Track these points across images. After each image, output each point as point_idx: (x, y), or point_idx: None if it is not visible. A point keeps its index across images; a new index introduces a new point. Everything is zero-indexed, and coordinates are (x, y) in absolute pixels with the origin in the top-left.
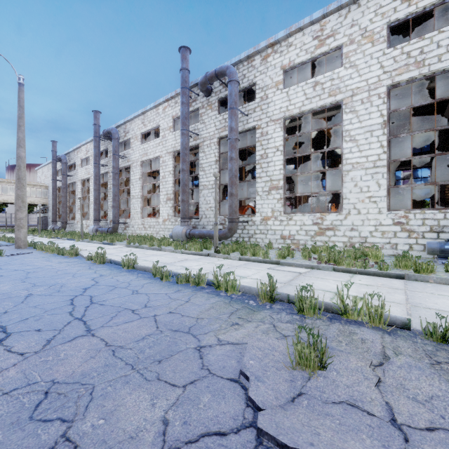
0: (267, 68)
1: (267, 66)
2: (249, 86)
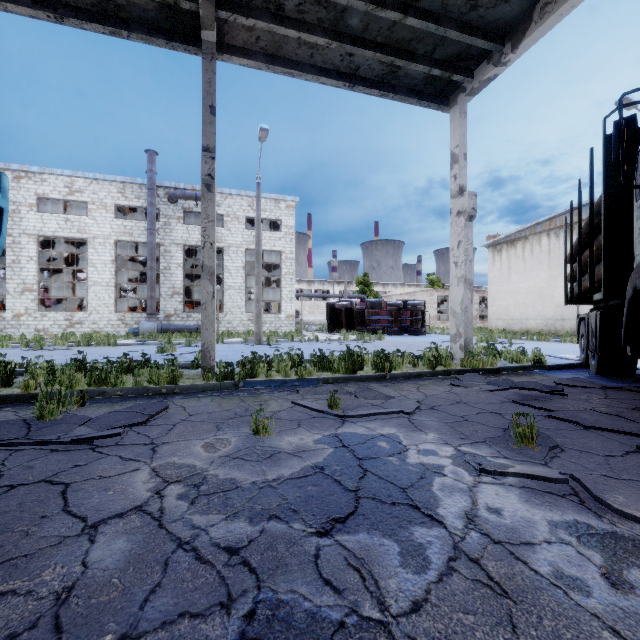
0: (21, 187)
1: (21, 186)
2: None
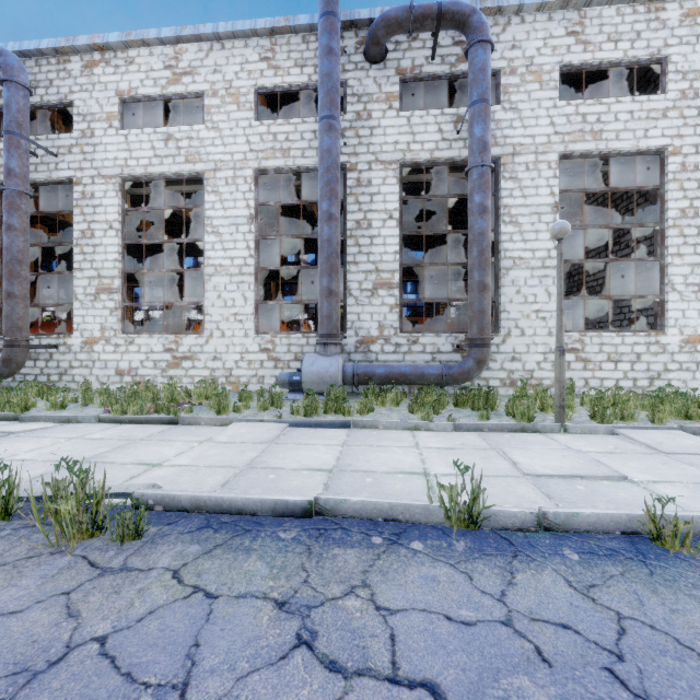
0: (93, 84)
1: (93, 81)
2: (61, 104)
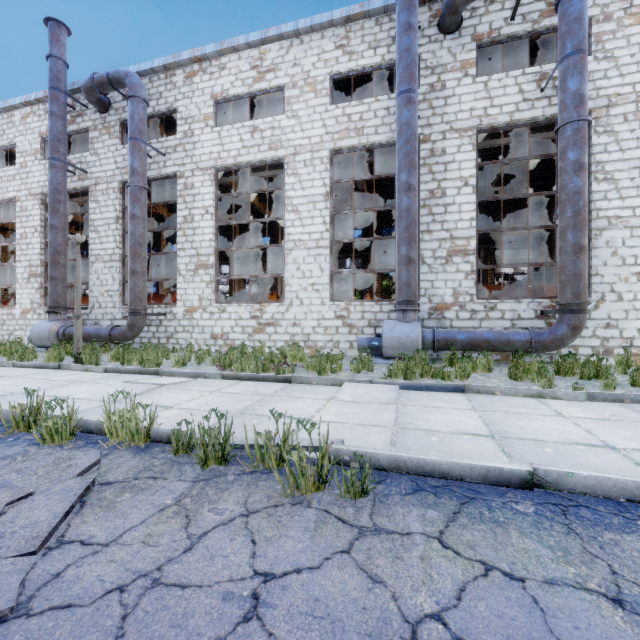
0: (193, 91)
1: (193, 88)
2: (168, 112)
